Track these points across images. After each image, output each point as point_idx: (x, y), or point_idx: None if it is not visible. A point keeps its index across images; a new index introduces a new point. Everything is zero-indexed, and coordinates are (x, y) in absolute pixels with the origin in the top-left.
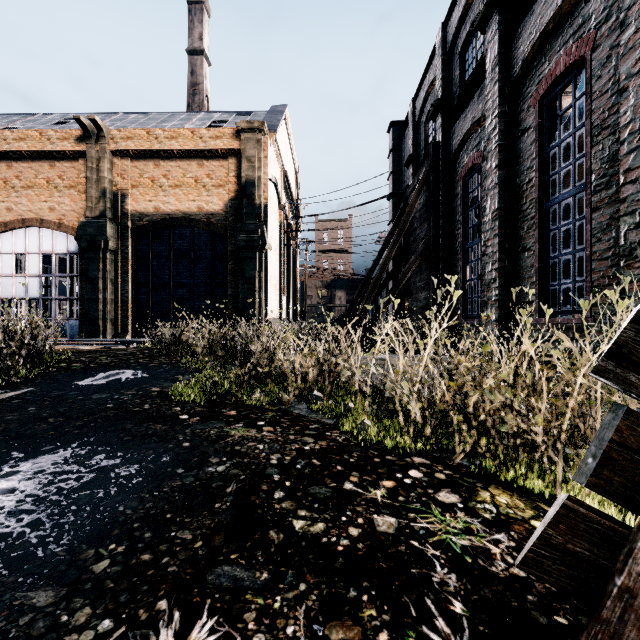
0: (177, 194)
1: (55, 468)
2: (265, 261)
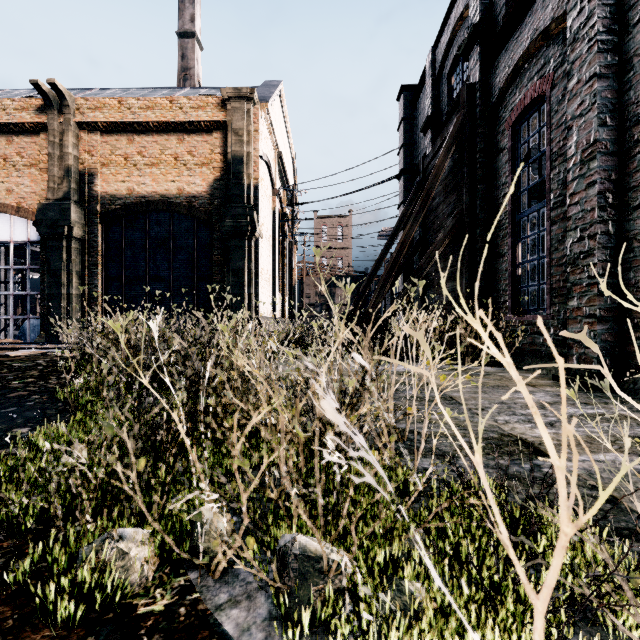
0: (154, 174)
1: None
2: (255, 251)
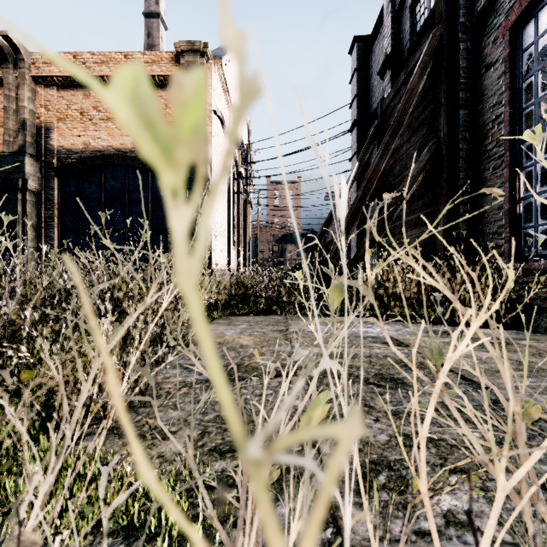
0: (109, 128)
1: None
2: None
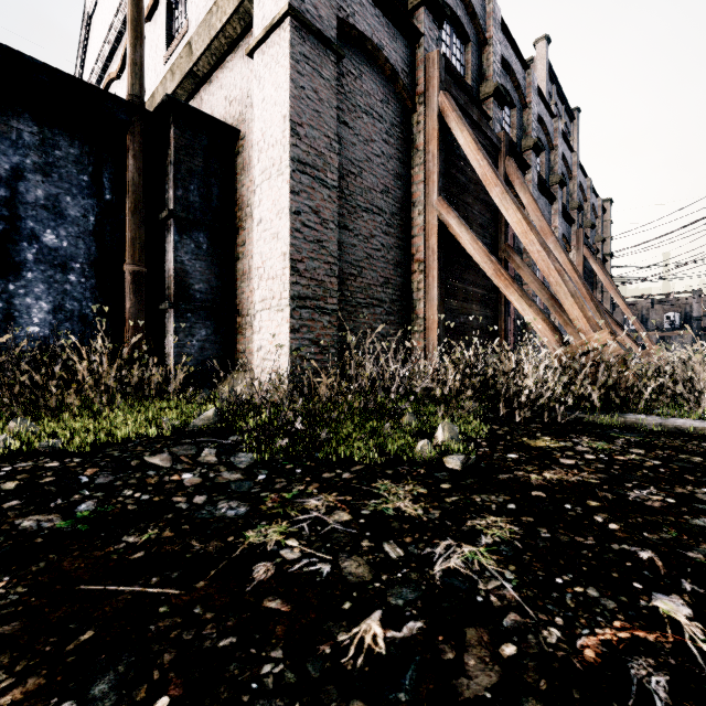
0: None
1: None
2: None
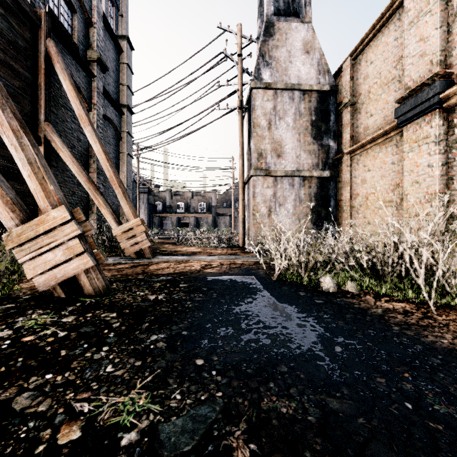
0: None
1: (280, 330)
2: None
